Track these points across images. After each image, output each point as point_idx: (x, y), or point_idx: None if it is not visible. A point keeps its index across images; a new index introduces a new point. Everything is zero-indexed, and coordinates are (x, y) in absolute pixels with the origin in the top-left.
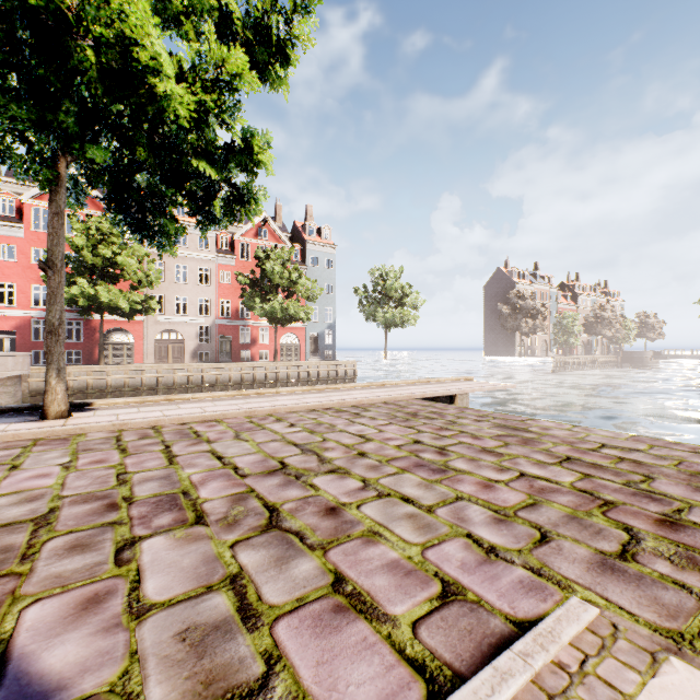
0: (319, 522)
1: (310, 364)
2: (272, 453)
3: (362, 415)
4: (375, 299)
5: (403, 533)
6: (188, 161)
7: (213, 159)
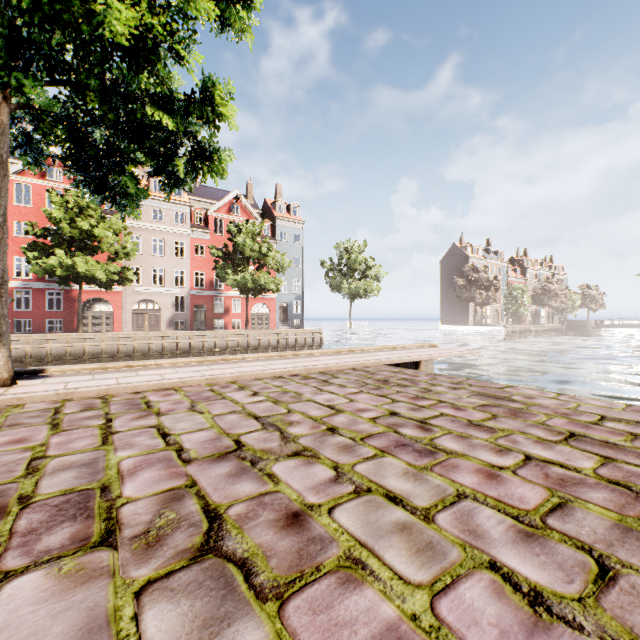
0: (276, 540)
1: (279, 332)
2: (228, 428)
3: (330, 382)
4: (341, 271)
5: (396, 561)
6: (143, 109)
7: (172, 110)
